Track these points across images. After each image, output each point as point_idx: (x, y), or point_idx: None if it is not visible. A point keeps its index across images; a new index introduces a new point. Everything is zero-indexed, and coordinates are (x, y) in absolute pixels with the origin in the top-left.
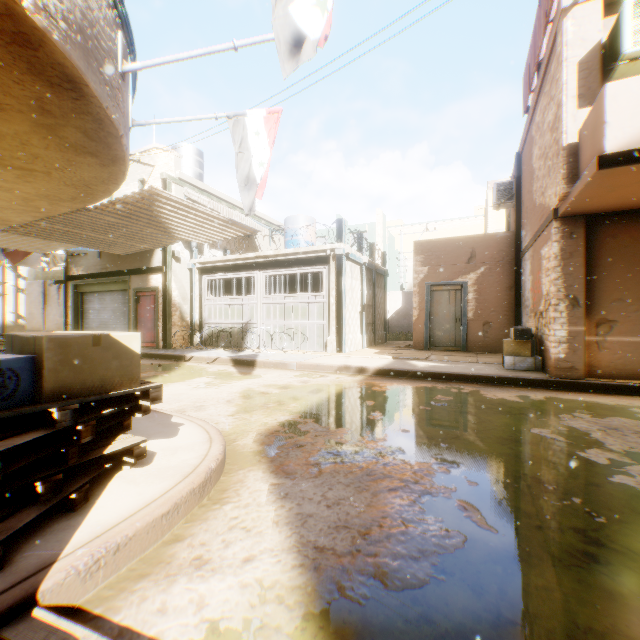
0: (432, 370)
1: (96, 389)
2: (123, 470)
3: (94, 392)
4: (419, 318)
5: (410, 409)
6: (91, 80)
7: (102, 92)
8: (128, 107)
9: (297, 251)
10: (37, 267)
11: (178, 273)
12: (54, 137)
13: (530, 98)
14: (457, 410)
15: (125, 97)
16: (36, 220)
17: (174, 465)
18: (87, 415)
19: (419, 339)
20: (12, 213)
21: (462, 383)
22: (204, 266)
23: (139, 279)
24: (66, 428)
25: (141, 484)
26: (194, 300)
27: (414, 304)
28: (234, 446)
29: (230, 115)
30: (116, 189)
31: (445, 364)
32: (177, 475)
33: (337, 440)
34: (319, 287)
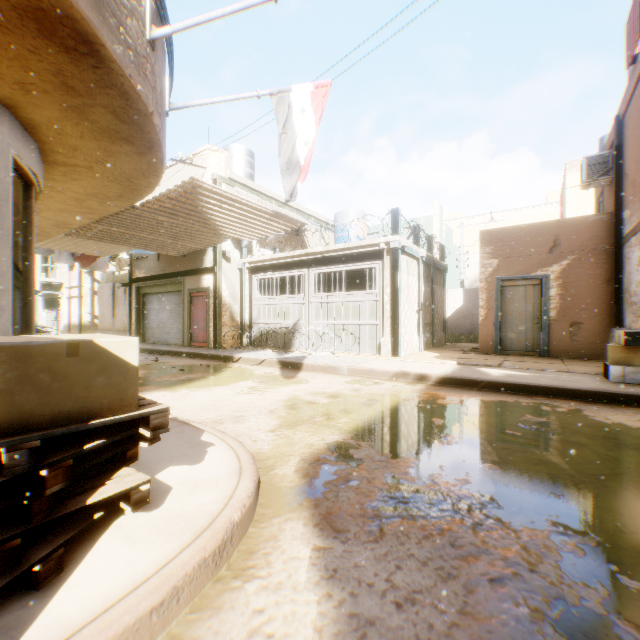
0: (511, 380)
1: (72, 416)
2: (125, 514)
3: (69, 420)
4: (487, 318)
5: (492, 433)
6: (106, 38)
7: (122, 55)
8: (161, 85)
9: (348, 246)
10: (104, 271)
11: (228, 273)
12: (85, 122)
13: (637, 45)
14: (558, 438)
15: (156, 71)
16: (92, 222)
17: (188, 511)
18: (61, 451)
19: (487, 342)
20: (69, 216)
21: (552, 398)
22: (253, 265)
23: (192, 280)
24: (17, 477)
25: (138, 543)
26: (244, 300)
27: (481, 302)
28: (271, 476)
29: (273, 92)
30: (157, 182)
31: (525, 373)
32: (187, 531)
33: (401, 477)
34: (371, 285)
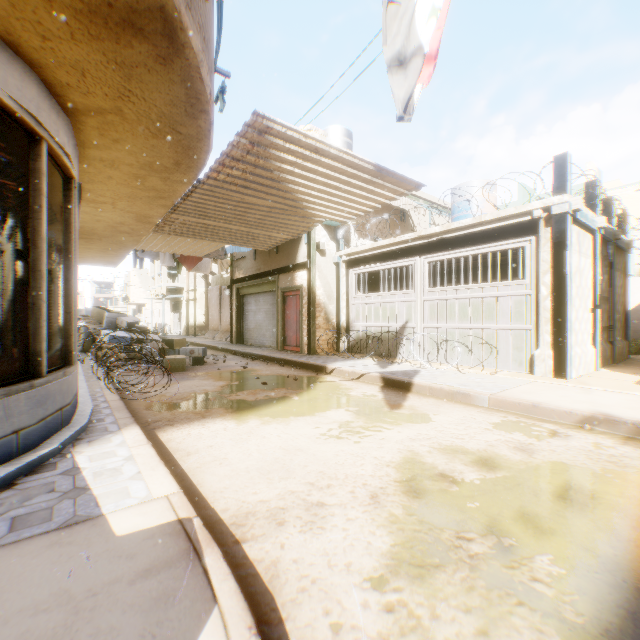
0: None
1: None
2: None
3: None
4: None
5: None
6: None
7: None
8: None
9: (478, 221)
10: (207, 273)
11: (323, 268)
12: None
13: None
14: None
15: None
16: (169, 213)
17: None
18: None
19: None
20: (142, 205)
21: None
22: (351, 258)
23: (285, 278)
24: None
25: None
26: (340, 299)
27: None
28: None
29: None
30: (209, 127)
31: None
32: None
33: None
34: (500, 277)
